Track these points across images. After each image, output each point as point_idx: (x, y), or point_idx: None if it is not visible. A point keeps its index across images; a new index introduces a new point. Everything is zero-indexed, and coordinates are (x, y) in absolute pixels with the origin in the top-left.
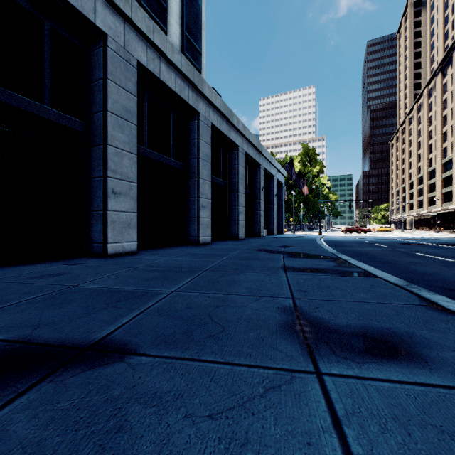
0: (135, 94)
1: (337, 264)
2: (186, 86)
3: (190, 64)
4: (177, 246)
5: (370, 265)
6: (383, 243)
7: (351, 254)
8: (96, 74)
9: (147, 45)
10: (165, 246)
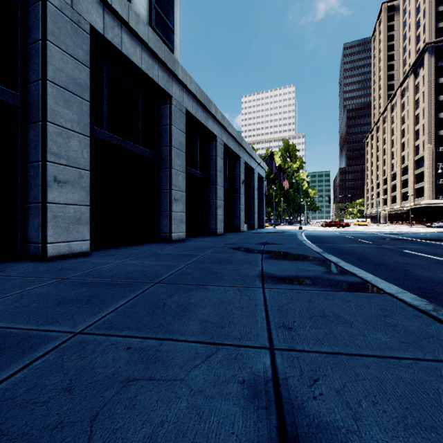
0: (87, 65)
1: (326, 268)
2: (155, 64)
3: (160, 40)
4: (145, 243)
5: (363, 268)
6: (365, 238)
7: (337, 252)
8: (33, 34)
9: (104, 9)
10: (131, 244)
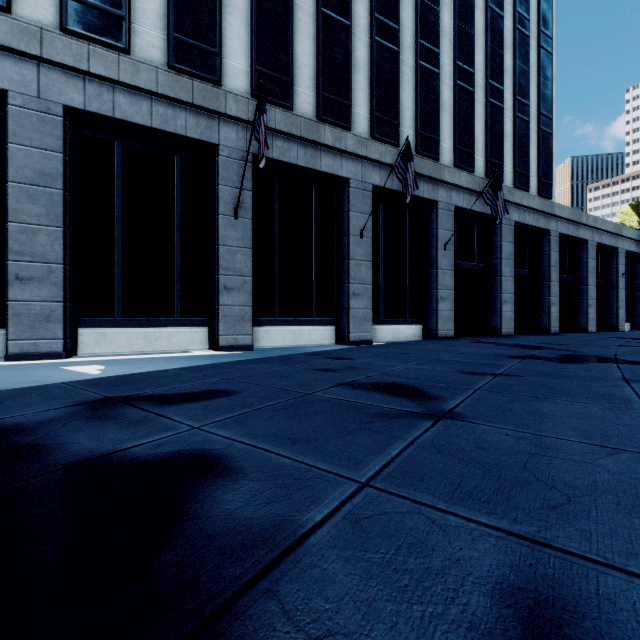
0: (512, 242)
1: None
2: (540, 216)
3: (544, 199)
4: (531, 334)
5: None
6: None
7: None
8: (494, 239)
9: (518, 208)
10: (522, 334)
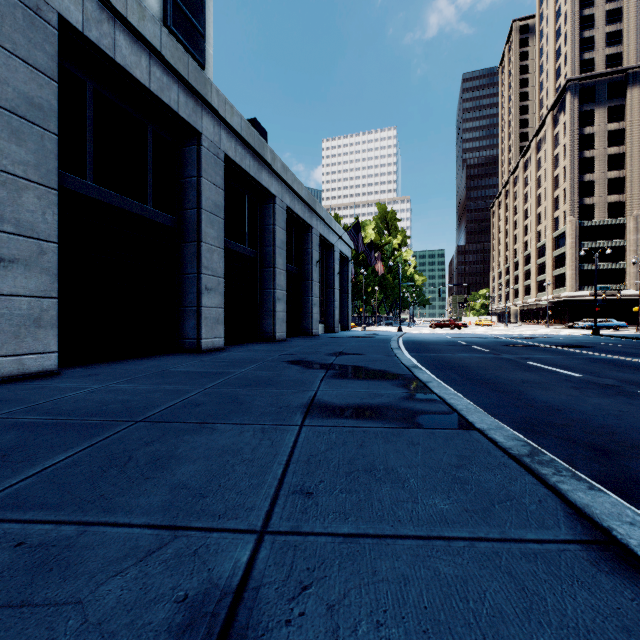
0: (53, 77)
1: (408, 392)
2: (174, 84)
3: (182, 47)
4: (159, 355)
5: (464, 390)
6: (483, 345)
7: (437, 365)
8: None
9: None
10: (134, 356)
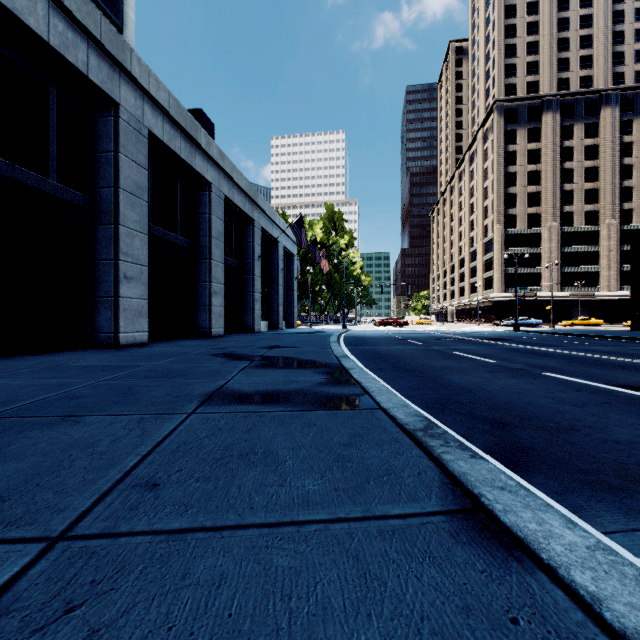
0: None
1: (327, 378)
2: (82, 42)
3: (92, 3)
4: (65, 351)
5: (387, 376)
6: (418, 339)
7: (369, 356)
8: None
9: None
10: (31, 352)
